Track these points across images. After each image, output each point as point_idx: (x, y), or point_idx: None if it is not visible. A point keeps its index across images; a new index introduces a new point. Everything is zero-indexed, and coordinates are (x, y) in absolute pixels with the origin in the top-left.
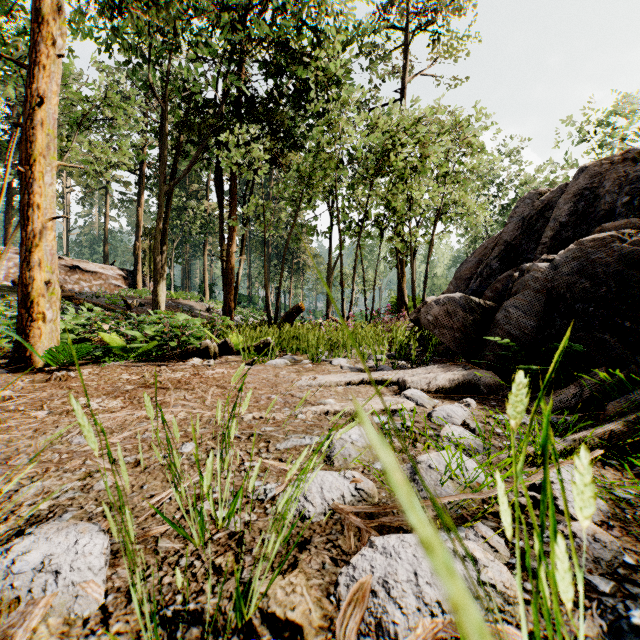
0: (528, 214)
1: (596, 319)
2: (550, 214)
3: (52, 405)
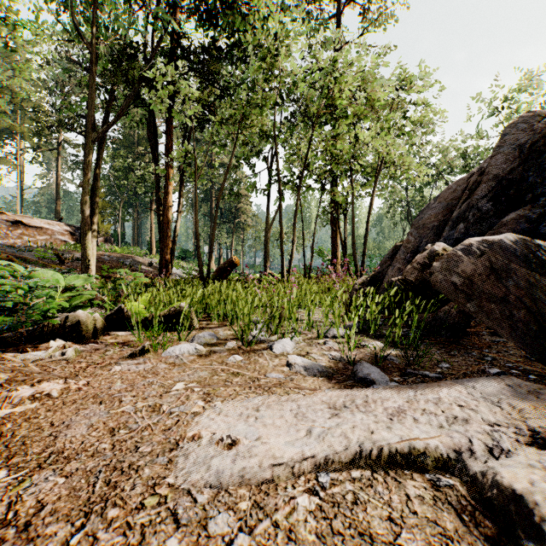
0: (526, 140)
1: None
2: None
3: None
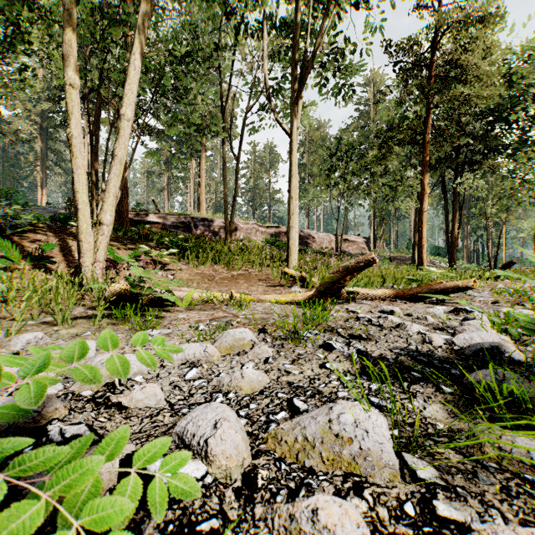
0: None
1: None
2: None
3: None
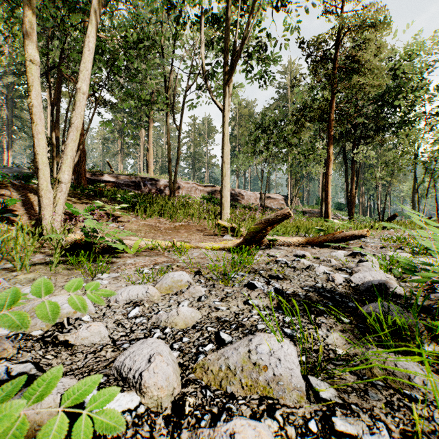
0: None
1: None
2: None
3: None
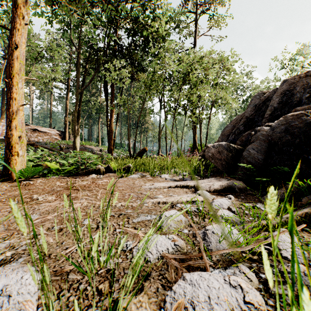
0: (258, 103)
1: (294, 155)
2: (269, 103)
3: (19, 198)
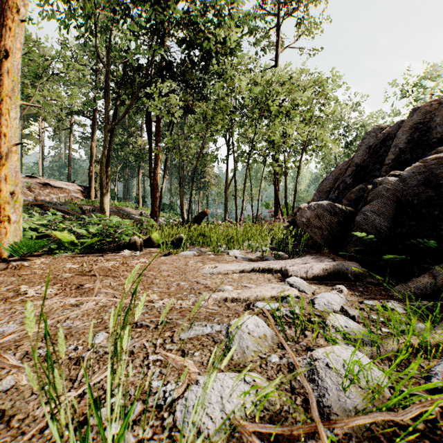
0: (373, 143)
1: (439, 221)
2: (390, 143)
3: None
